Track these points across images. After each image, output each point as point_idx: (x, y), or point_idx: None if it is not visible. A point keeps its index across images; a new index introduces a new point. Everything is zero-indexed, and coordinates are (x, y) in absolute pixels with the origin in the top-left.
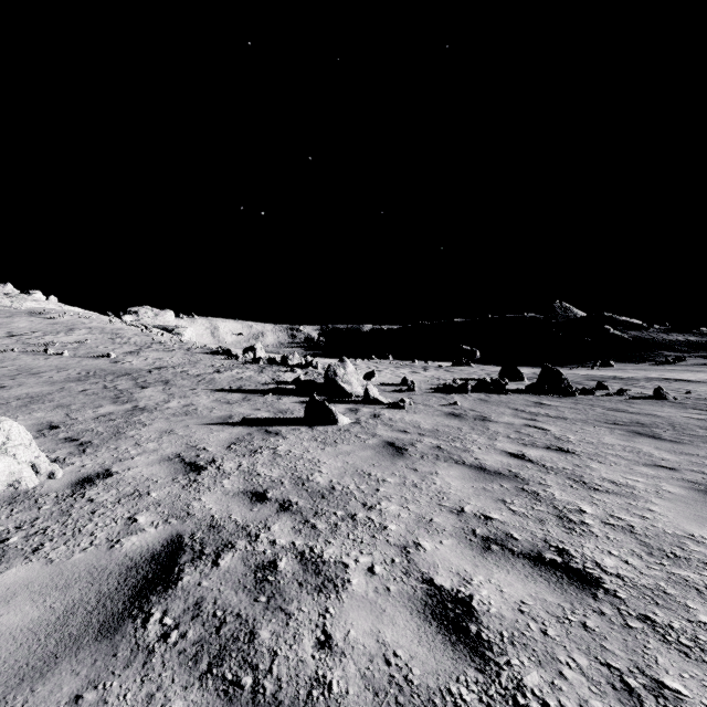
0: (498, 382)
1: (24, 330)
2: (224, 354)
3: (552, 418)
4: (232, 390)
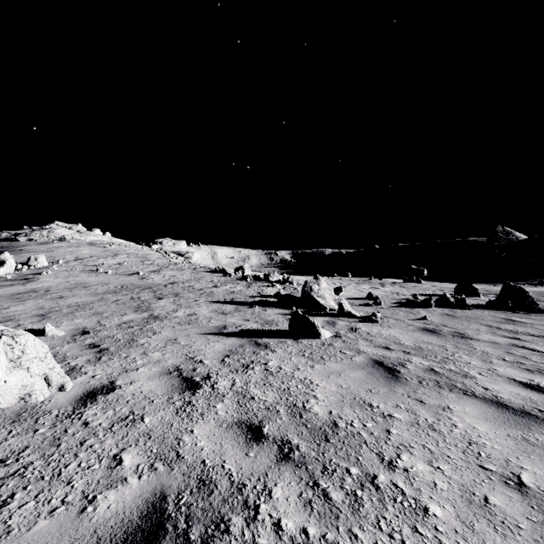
0: (458, 298)
1: (86, 256)
2: (220, 272)
3: (536, 337)
4: (226, 302)
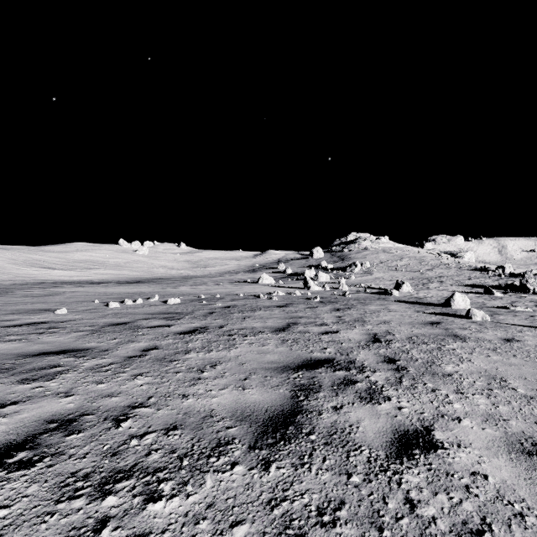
0: None
1: (384, 260)
2: (482, 270)
3: None
4: (468, 286)
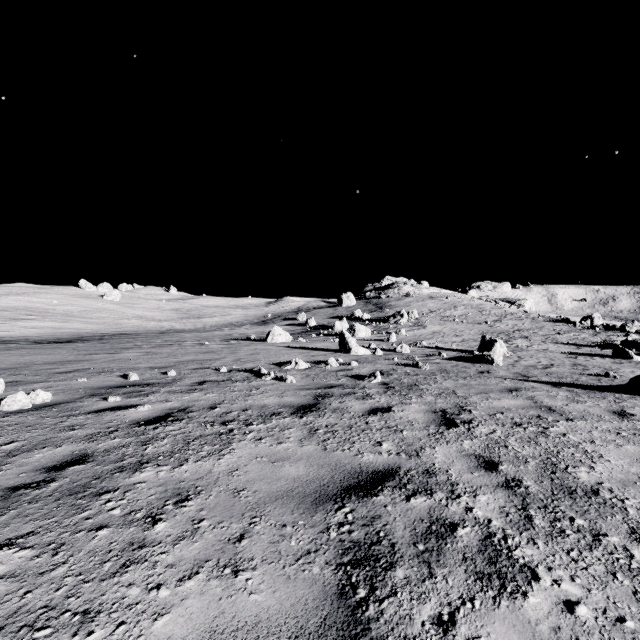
0: None
1: (434, 308)
2: (563, 321)
3: None
4: (568, 344)
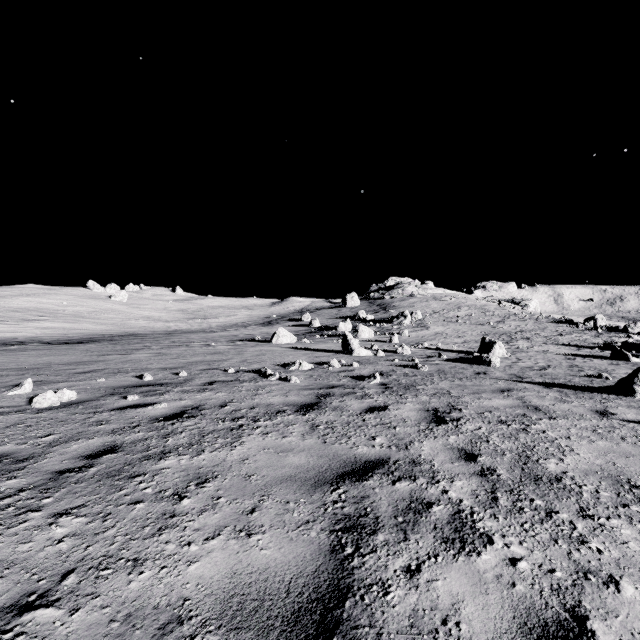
0: None
1: (438, 309)
2: (566, 322)
3: None
4: (569, 345)
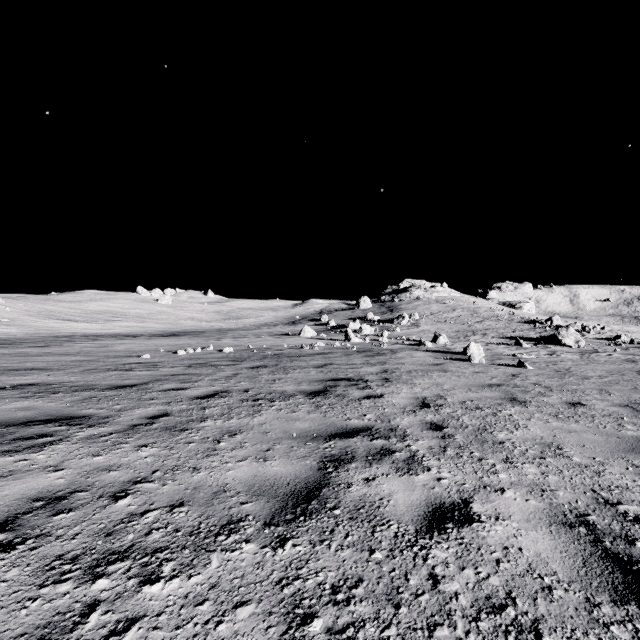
0: None
1: (435, 311)
2: (531, 322)
3: None
4: (508, 338)
